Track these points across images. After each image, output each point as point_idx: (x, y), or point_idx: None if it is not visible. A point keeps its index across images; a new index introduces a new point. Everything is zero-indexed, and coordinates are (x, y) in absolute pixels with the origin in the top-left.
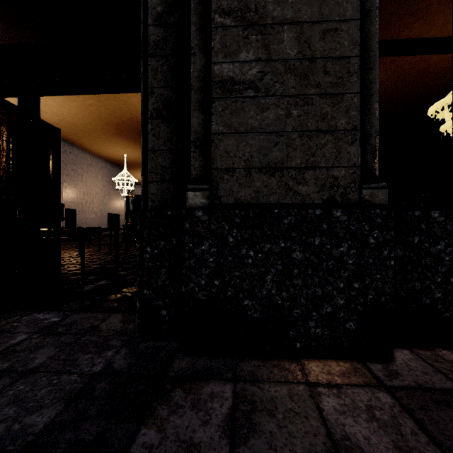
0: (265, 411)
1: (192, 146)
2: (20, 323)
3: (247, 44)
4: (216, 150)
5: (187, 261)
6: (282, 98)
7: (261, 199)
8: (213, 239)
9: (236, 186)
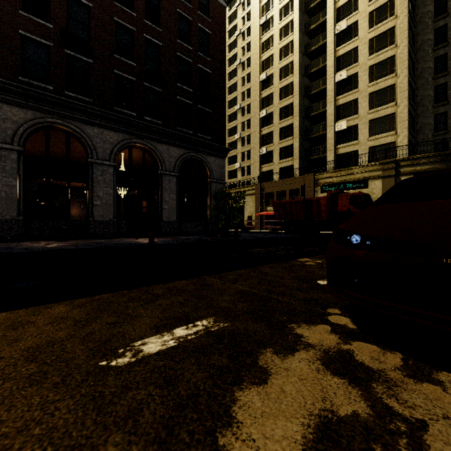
0: None
1: None
2: None
3: None
4: None
5: None
6: (2, 202)
7: None
8: None
9: None
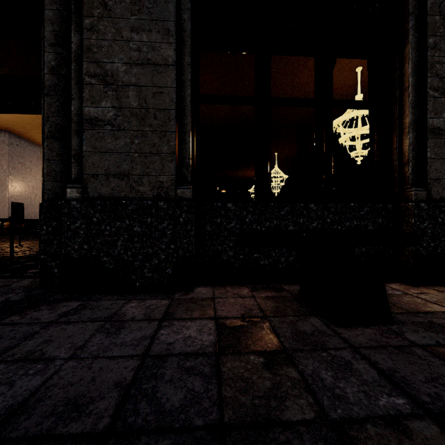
0: (91, 308)
1: (72, 159)
2: None
3: (106, 96)
4: (86, 162)
5: (66, 233)
6: (128, 132)
7: (115, 194)
8: (83, 219)
9: (99, 186)
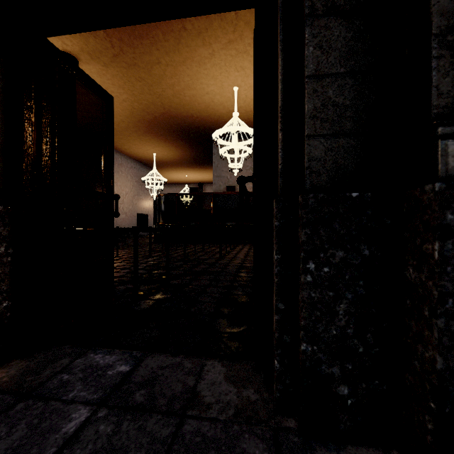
0: None
1: (434, 44)
2: (73, 374)
3: None
4: None
5: (450, 300)
6: None
7: None
8: None
9: None
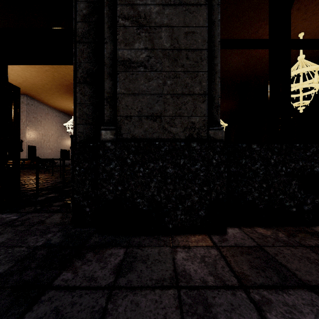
0: (141, 261)
1: (105, 101)
2: None
3: (139, 38)
4: (119, 104)
5: (101, 175)
6: (161, 73)
7: (148, 135)
8: (117, 161)
9: (132, 127)
